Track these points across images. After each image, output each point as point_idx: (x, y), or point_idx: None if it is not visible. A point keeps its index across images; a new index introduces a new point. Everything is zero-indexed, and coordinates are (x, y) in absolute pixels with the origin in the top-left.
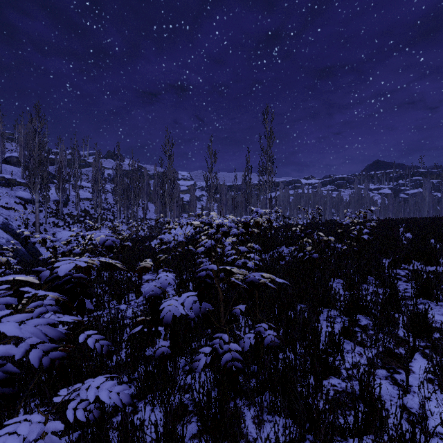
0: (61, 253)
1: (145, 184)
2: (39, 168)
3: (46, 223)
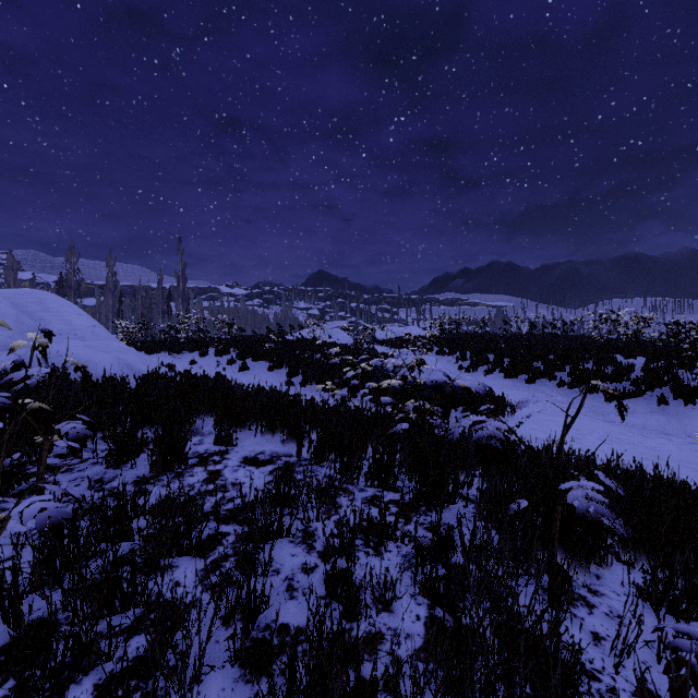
0: None
1: None
2: None
3: None
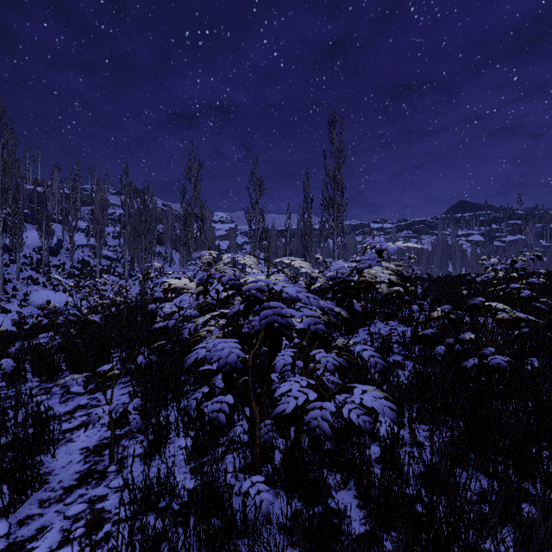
0: None
1: (169, 226)
2: (1, 198)
3: (18, 279)
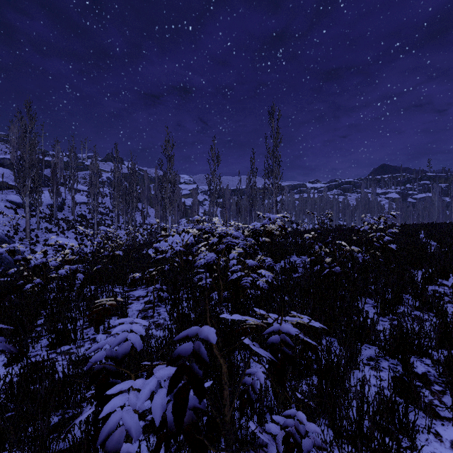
0: (34, 266)
1: (145, 188)
2: (29, 170)
3: (38, 229)
